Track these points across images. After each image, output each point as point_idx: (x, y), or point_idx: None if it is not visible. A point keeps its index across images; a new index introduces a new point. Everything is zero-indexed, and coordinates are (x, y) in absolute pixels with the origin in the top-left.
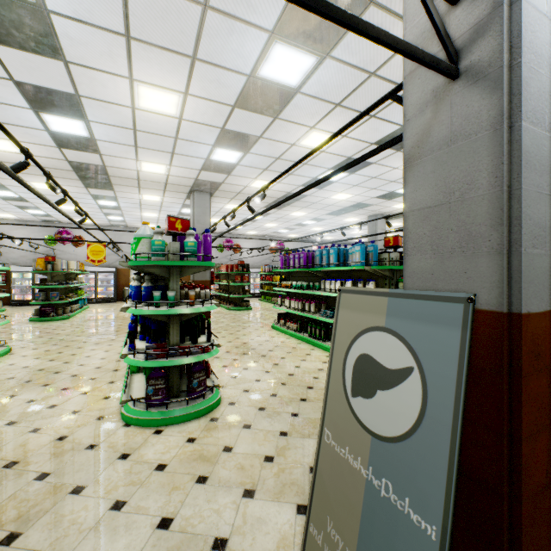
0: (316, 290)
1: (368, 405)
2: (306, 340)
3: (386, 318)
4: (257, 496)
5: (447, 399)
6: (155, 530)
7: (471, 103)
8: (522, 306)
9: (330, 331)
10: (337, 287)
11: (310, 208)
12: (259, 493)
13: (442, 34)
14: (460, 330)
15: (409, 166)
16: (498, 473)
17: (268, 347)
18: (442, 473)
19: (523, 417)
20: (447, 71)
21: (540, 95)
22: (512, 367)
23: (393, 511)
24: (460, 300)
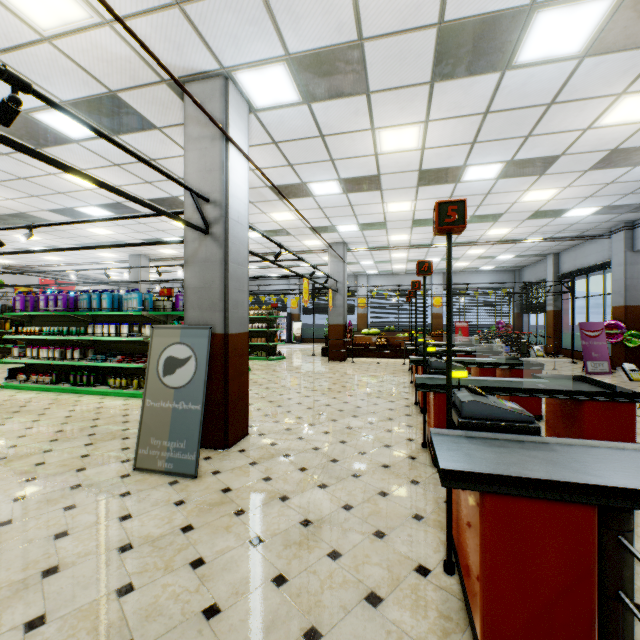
0: (81, 335)
1: (173, 377)
2: (70, 390)
3: (181, 338)
4: (90, 468)
5: (204, 362)
6: (14, 503)
7: (214, 249)
8: (230, 331)
9: (101, 376)
10: (111, 331)
11: (51, 234)
12: (90, 467)
13: (203, 217)
14: (208, 338)
15: (188, 265)
16: (223, 395)
17: (16, 404)
18: (203, 386)
19: (230, 372)
20: (205, 232)
21: (236, 252)
22: (227, 354)
23: (185, 411)
24: (208, 328)
